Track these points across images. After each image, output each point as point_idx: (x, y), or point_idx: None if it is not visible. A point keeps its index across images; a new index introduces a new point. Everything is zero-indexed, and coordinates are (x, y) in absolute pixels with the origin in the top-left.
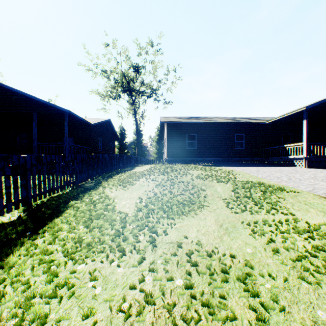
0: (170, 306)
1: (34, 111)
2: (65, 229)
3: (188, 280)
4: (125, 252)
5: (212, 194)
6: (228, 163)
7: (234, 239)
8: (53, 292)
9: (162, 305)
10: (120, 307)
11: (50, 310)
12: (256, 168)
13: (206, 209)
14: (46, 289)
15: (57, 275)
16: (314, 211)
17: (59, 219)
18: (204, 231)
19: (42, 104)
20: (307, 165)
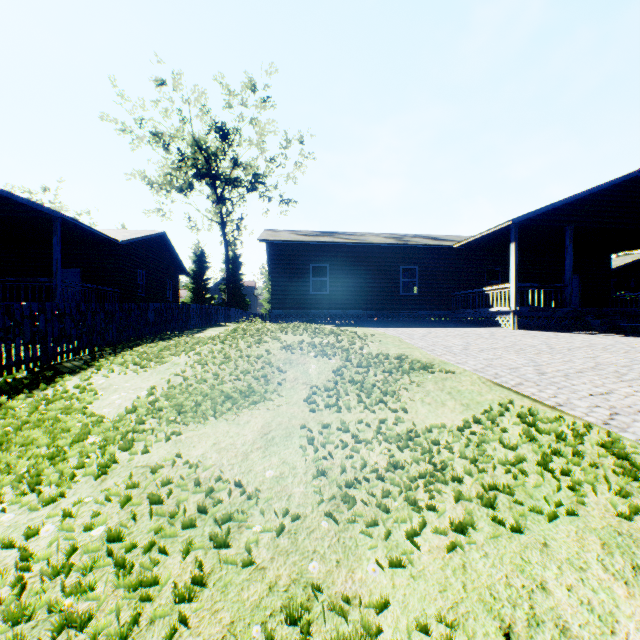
0: (52, 570)
1: None
2: None
3: (127, 527)
4: (35, 486)
5: (295, 379)
6: (388, 320)
7: (269, 456)
8: None
9: (41, 571)
10: None
11: None
12: (428, 331)
13: (263, 405)
14: None
15: None
16: (453, 404)
17: None
18: (225, 444)
19: (3, 198)
20: (517, 325)
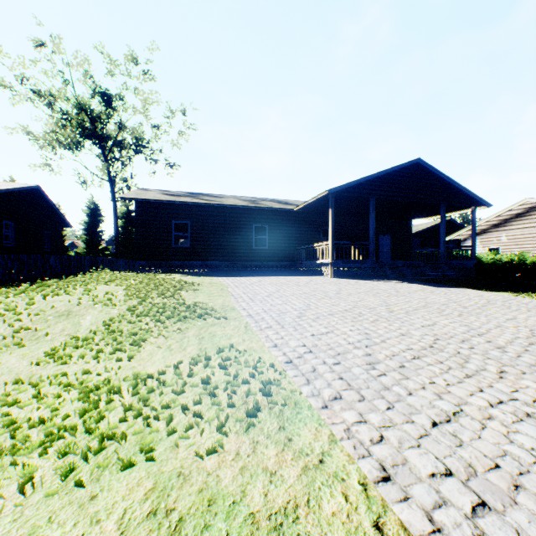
0: None
1: None
2: None
3: None
4: None
5: (62, 330)
6: (241, 270)
7: None
8: None
9: None
10: None
11: None
12: (261, 279)
13: None
14: None
15: None
16: (193, 349)
17: None
18: None
19: None
20: (333, 274)
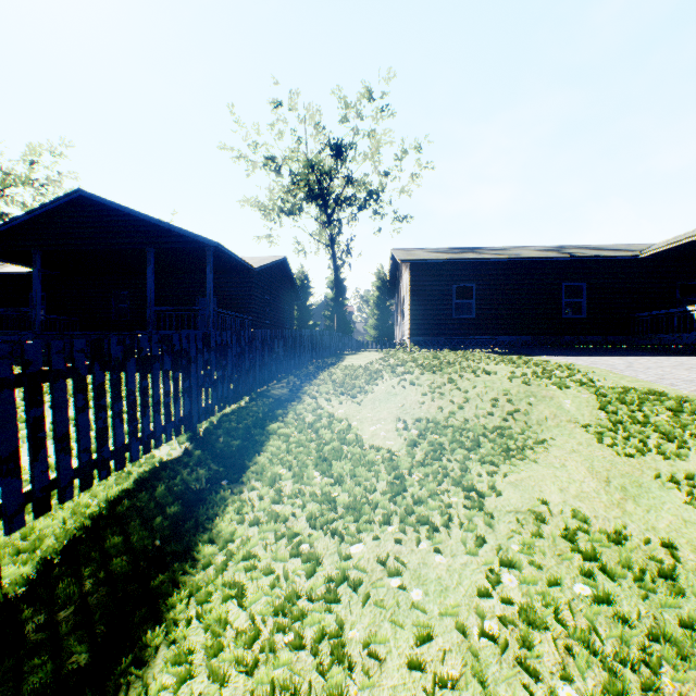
0: (585, 634)
1: (149, 246)
2: (286, 477)
3: (592, 587)
4: (435, 525)
5: (554, 415)
6: (549, 348)
7: (652, 511)
8: (331, 592)
9: (565, 632)
10: (483, 628)
11: (342, 625)
12: (623, 360)
13: (554, 445)
14: (316, 585)
15: (319, 562)
16: None
17: (265, 458)
18: (574, 491)
19: (164, 231)
20: None
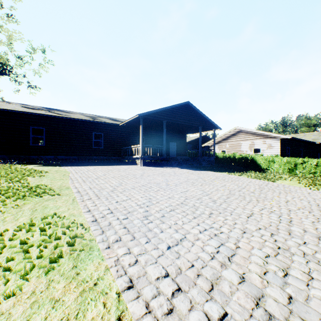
0: None
1: None
2: None
3: None
4: None
5: None
6: (84, 162)
7: None
8: None
9: None
10: None
11: None
12: (96, 168)
13: None
14: None
15: None
16: (25, 219)
17: None
18: None
19: None
20: (142, 164)
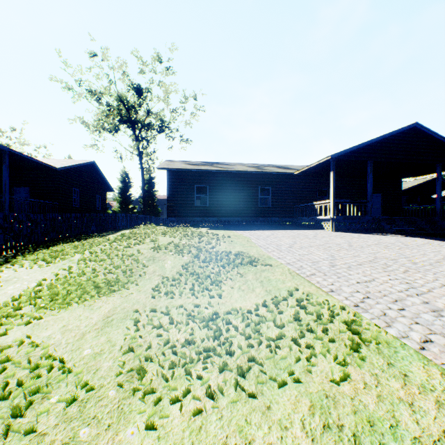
0: None
1: None
2: None
3: None
4: None
5: (154, 272)
6: (249, 225)
7: (100, 336)
8: None
9: None
10: None
11: None
12: (272, 233)
13: (120, 293)
14: None
15: None
16: (260, 290)
17: None
18: (72, 326)
19: None
20: (334, 228)
